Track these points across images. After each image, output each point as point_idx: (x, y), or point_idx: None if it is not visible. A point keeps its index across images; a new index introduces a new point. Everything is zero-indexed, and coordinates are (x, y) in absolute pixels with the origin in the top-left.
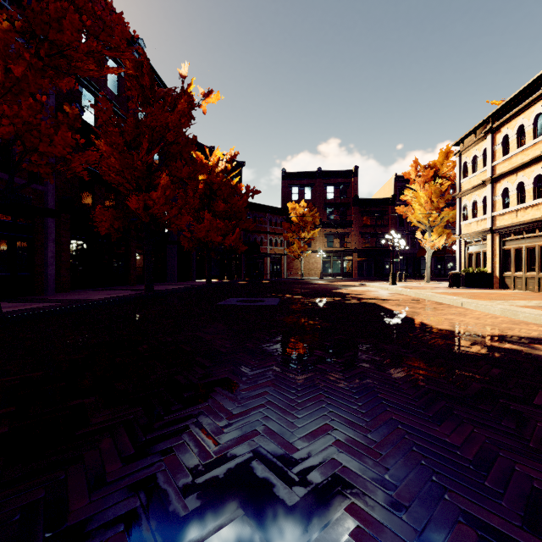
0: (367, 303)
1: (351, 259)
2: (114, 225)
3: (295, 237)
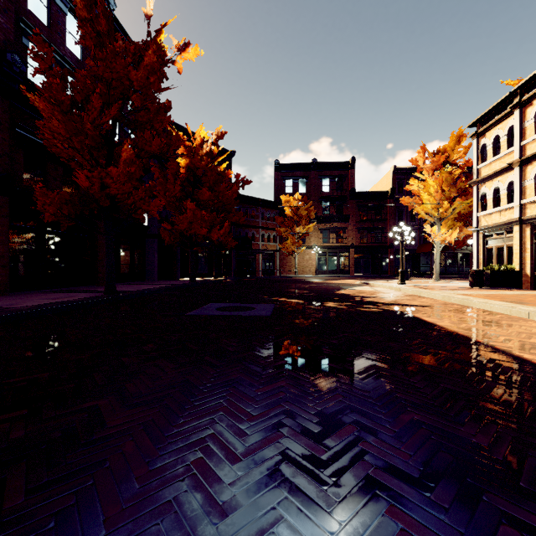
0: (393, 312)
1: (347, 256)
2: (62, 210)
3: (289, 232)
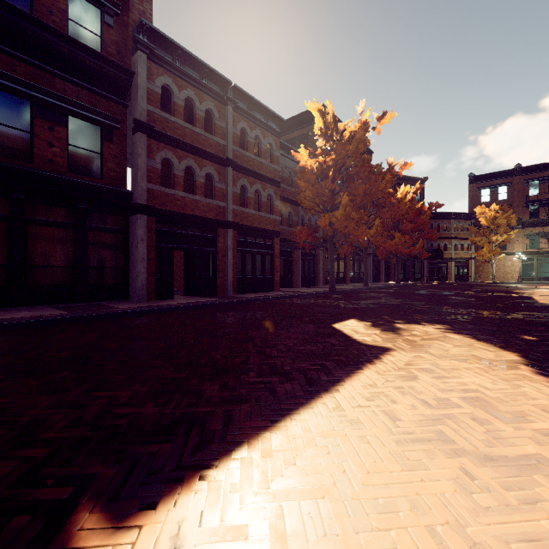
0: (523, 296)
1: None
2: (348, 250)
3: (485, 240)
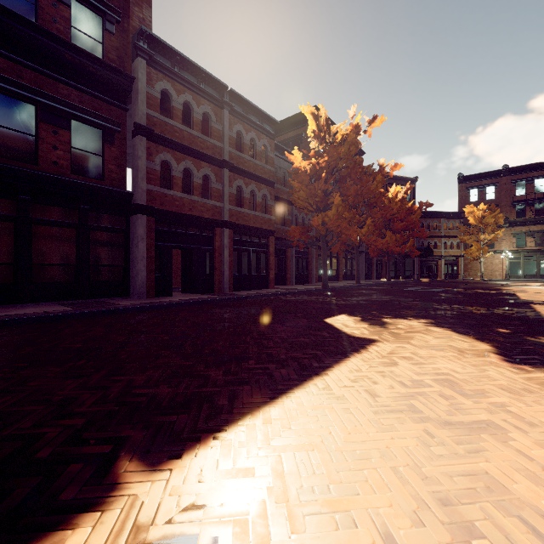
0: (507, 293)
1: None
2: (341, 248)
3: (474, 239)
